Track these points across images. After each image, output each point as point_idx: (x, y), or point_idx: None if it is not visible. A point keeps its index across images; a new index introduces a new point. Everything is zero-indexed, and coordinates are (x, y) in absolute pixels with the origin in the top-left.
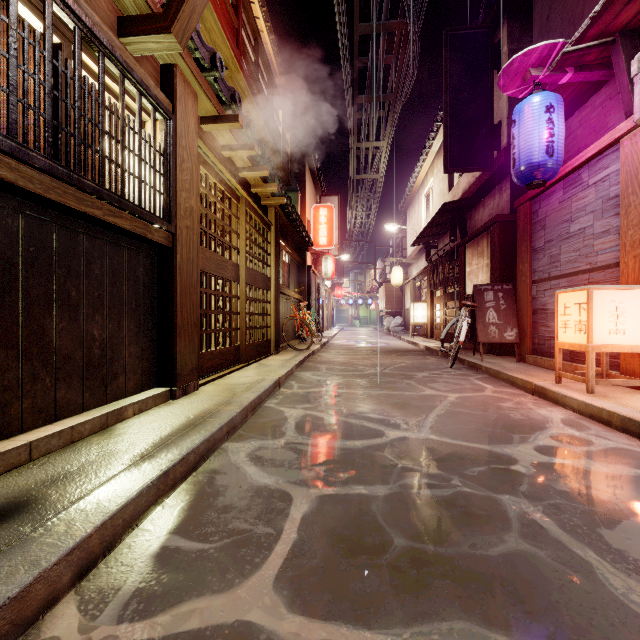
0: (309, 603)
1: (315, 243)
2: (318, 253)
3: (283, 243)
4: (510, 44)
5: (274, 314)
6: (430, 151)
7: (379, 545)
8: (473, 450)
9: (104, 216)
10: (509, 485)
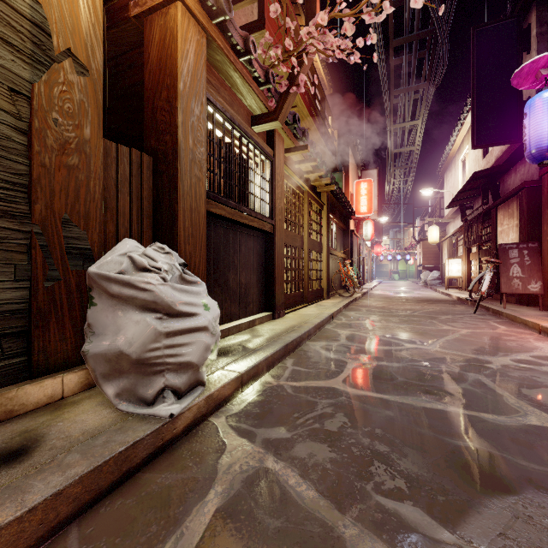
0: (357, 387)
1: (357, 211)
2: (359, 219)
3: (332, 216)
4: (539, 28)
5: (326, 270)
6: (465, 122)
7: (390, 379)
8: (463, 356)
9: (248, 222)
10: (477, 370)
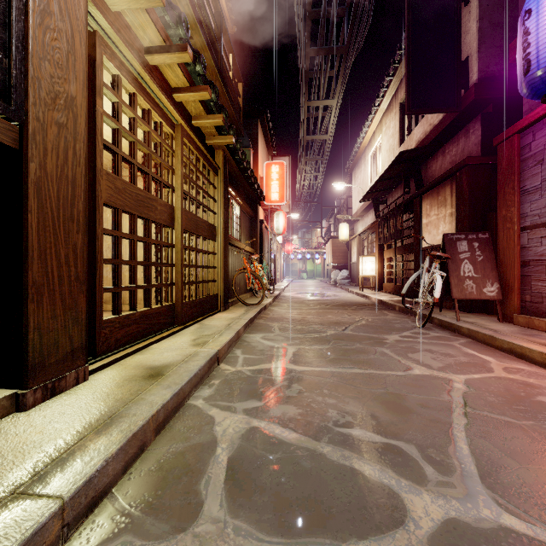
0: None
1: (267, 199)
2: (270, 209)
3: (233, 192)
4: None
5: (222, 267)
6: (379, 109)
7: None
8: None
9: None
10: None
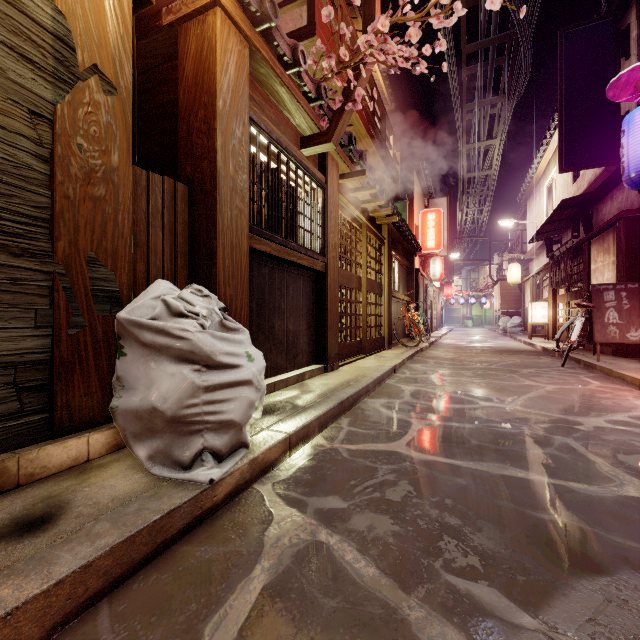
0: (424, 451)
1: (423, 247)
2: (426, 255)
3: (394, 253)
4: (639, 29)
5: (387, 315)
6: (551, 141)
7: (462, 442)
8: (548, 416)
9: (297, 260)
10: (565, 433)
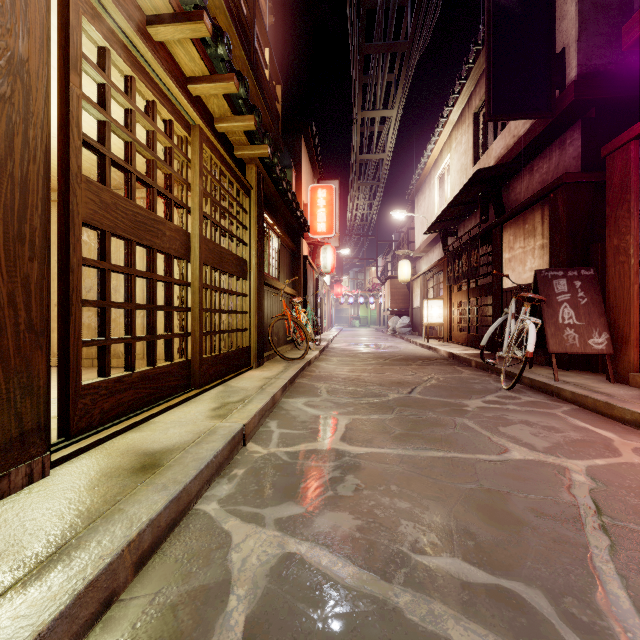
0: None
1: (312, 230)
2: (316, 243)
3: (270, 219)
4: None
5: (255, 312)
6: (448, 121)
7: None
8: None
9: None
10: None
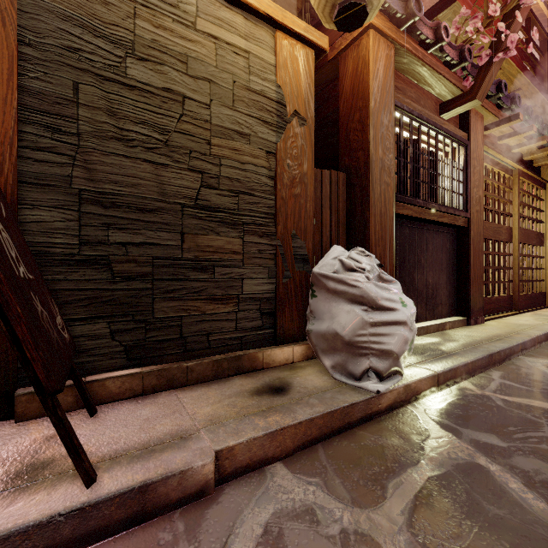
0: None
1: None
2: None
3: None
4: None
5: None
6: None
7: None
8: None
9: (437, 219)
10: None
